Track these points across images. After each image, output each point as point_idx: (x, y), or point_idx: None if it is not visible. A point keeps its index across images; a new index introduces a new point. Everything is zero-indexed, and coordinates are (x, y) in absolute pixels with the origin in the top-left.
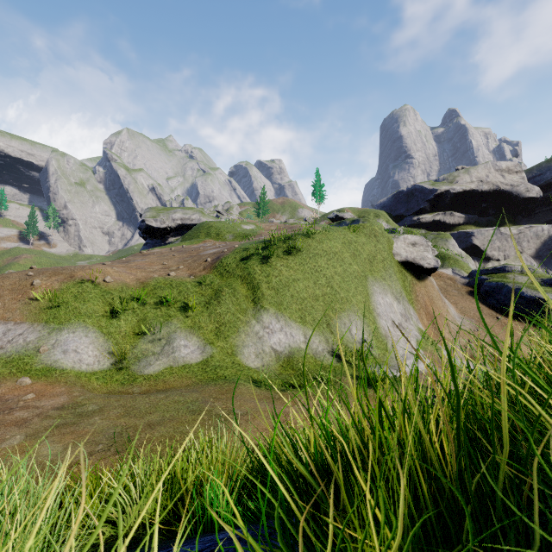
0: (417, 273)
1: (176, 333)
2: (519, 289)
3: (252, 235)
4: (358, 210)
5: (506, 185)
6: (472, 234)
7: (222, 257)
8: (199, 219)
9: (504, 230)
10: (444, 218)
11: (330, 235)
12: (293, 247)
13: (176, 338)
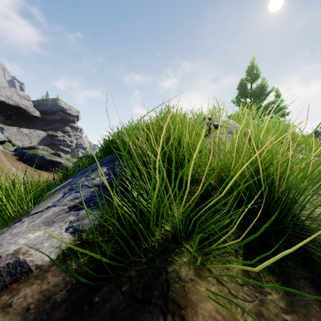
0: None
1: None
2: (44, 156)
3: None
4: None
5: (23, 105)
6: (3, 128)
7: None
8: None
9: (23, 130)
10: None
11: None
12: None
13: None
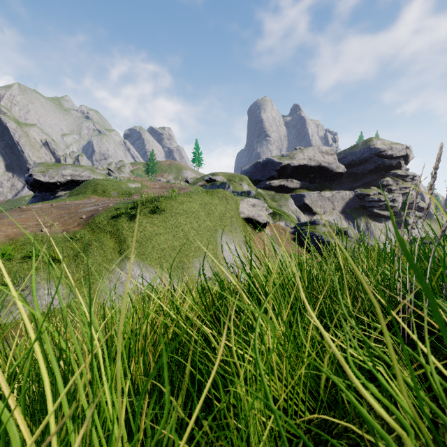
0: (256, 226)
1: (41, 284)
2: (321, 236)
3: (135, 192)
4: (227, 175)
5: (325, 162)
6: (304, 195)
7: (95, 215)
8: (89, 176)
9: (324, 194)
10: (287, 184)
11: (191, 198)
12: (158, 207)
13: (40, 288)
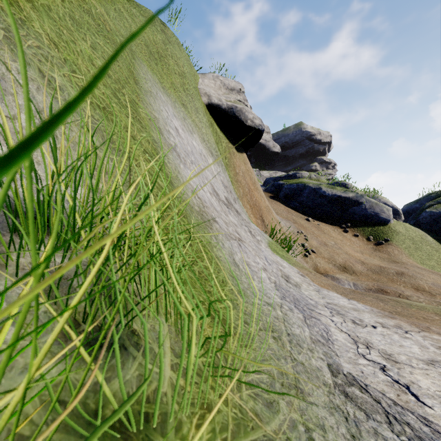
0: (234, 141)
1: None
2: (320, 188)
3: None
4: None
5: (262, 139)
6: None
7: None
8: None
9: (262, 173)
10: None
11: None
12: None
13: None
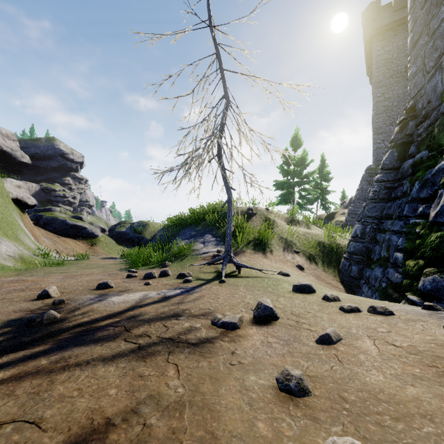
0: (21, 208)
1: None
2: (66, 220)
3: None
4: None
5: (8, 147)
6: None
7: None
8: None
9: None
10: None
11: None
12: None
13: None
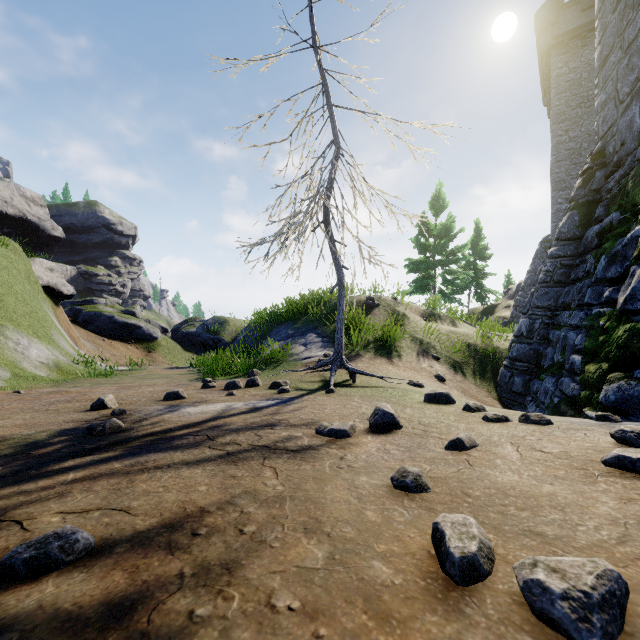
0: (55, 299)
1: None
2: (114, 317)
3: None
4: None
5: (34, 216)
6: None
7: None
8: None
9: None
10: None
11: None
12: None
13: None
